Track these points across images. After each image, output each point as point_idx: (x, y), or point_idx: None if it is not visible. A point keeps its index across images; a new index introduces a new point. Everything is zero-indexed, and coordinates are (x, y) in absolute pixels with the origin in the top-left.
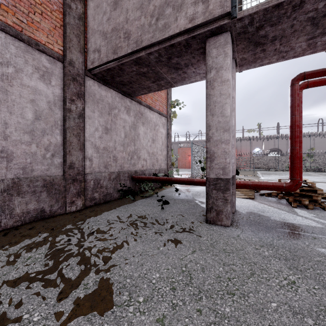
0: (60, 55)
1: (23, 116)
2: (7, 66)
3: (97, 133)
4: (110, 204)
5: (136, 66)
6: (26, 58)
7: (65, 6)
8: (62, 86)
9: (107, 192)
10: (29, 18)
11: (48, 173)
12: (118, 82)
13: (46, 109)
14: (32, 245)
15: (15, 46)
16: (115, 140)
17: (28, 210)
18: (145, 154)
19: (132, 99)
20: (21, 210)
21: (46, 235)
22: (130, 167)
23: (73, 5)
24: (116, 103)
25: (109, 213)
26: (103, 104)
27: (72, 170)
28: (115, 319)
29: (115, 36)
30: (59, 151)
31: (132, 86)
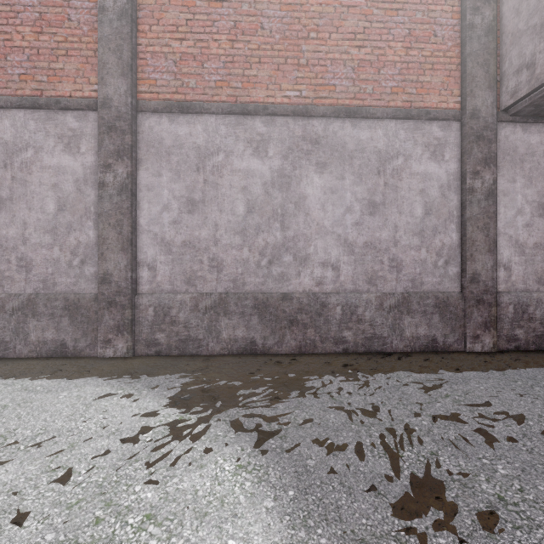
0: (456, 111)
1: (412, 214)
2: (397, 158)
3: (520, 219)
4: None
5: None
6: (415, 138)
7: (464, 31)
8: (459, 157)
9: (543, 331)
10: (418, 84)
11: (439, 288)
12: None
13: (437, 198)
14: (440, 381)
15: (403, 129)
16: None
17: (418, 335)
18: None
19: None
20: (410, 333)
21: (452, 374)
22: None
23: (476, 20)
24: None
25: None
26: (534, 161)
27: (474, 285)
28: None
29: None
30: (454, 256)
31: None
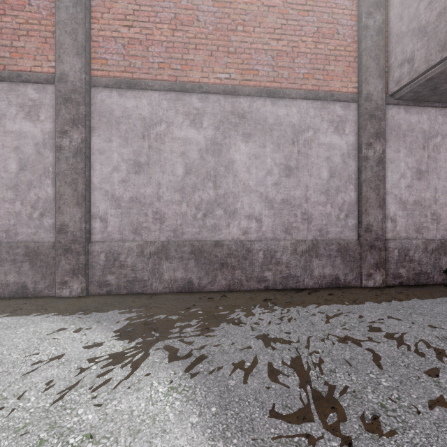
0: (354, 94)
1: (320, 176)
2: (308, 131)
3: (403, 181)
4: (427, 289)
5: None
6: (322, 116)
7: (360, 30)
8: (356, 131)
9: (421, 270)
10: (325, 72)
11: (341, 236)
12: (445, 91)
13: (340, 164)
14: (340, 311)
15: (313, 108)
16: (436, 187)
17: (324, 274)
18: None
19: None
20: (318, 272)
21: (350, 305)
22: None
23: (369, 23)
24: (437, 127)
25: (433, 303)
26: (413, 136)
27: (368, 234)
28: None
29: (445, 22)
30: (353, 210)
31: None
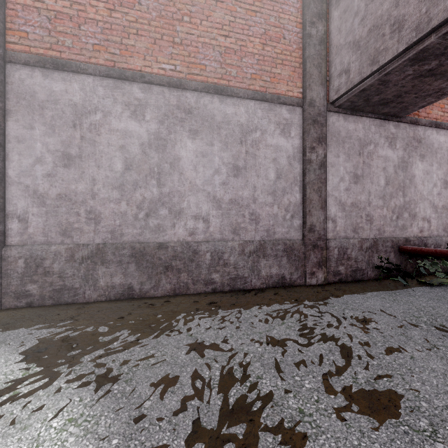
0: (299, 99)
1: (267, 177)
2: (256, 132)
3: (342, 184)
4: (362, 284)
5: (413, 66)
6: (269, 117)
7: (304, 38)
8: (301, 135)
9: (357, 267)
10: (272, 74)
11: (287, 236)
12: (376, 103)
13: (286, 166)
14: (281, 311)
15: (261, 109)
16: (370, 191)
17: (271, 274)
18: (427, 210)
19: (399, 121)
20: (265, 272)
21: (292, 304)
22: (395, 231)
23: (313, 32)
24: (370, 136)
25: (364, 297)
26: (351, 142)
27: (312, 234)
28: (413, 444)
29: (374, 39)
30: (298, 211)
31: (402, 100)
